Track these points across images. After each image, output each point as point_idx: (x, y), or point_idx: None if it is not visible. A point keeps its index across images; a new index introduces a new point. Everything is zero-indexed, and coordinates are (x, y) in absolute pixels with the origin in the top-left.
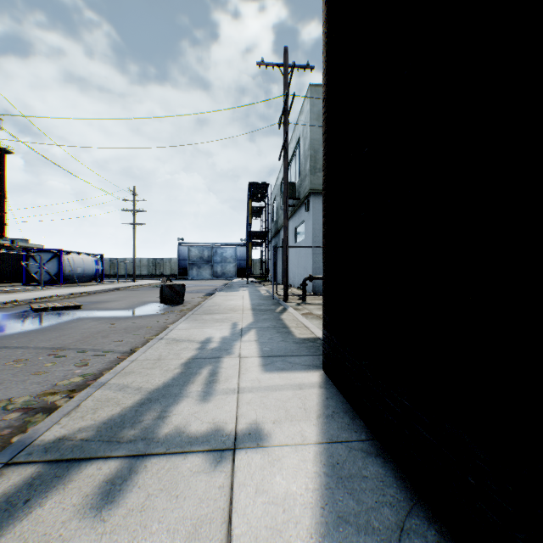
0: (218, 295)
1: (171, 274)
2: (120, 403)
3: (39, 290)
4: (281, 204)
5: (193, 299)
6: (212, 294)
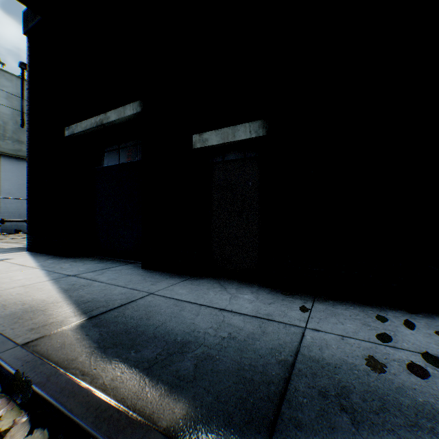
0: None
1: None
2: None
3: None
4: None
5: None
6: None
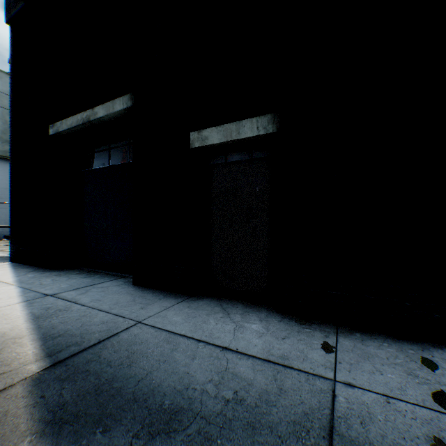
0: None
1: None
2: None
3: None
4: None
5: None
6: None
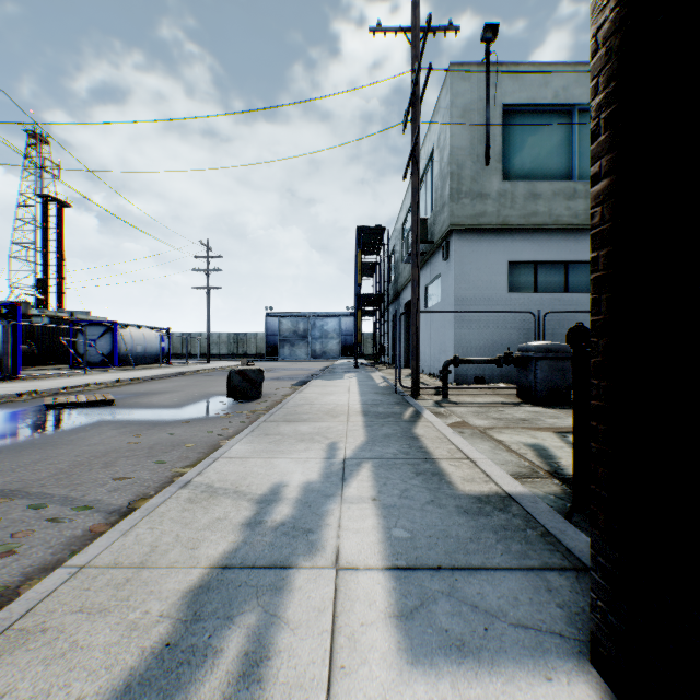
0: (312, 385)
1: (257, 353)
2: None
3: (81, 375)
4: (404, 253)
5: (277, 391)
6: (305, 383)
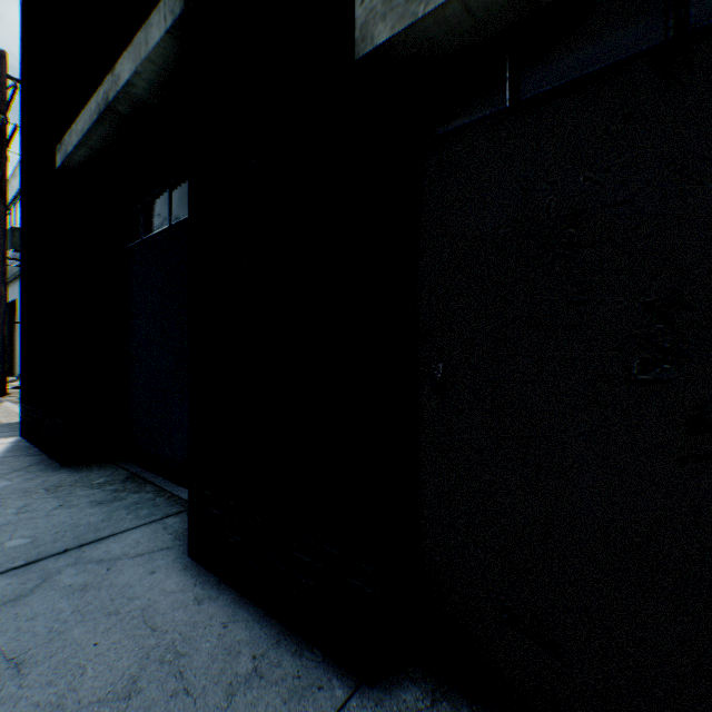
0: None
1: None
2: None
3: None
4: None
5: None
6: None
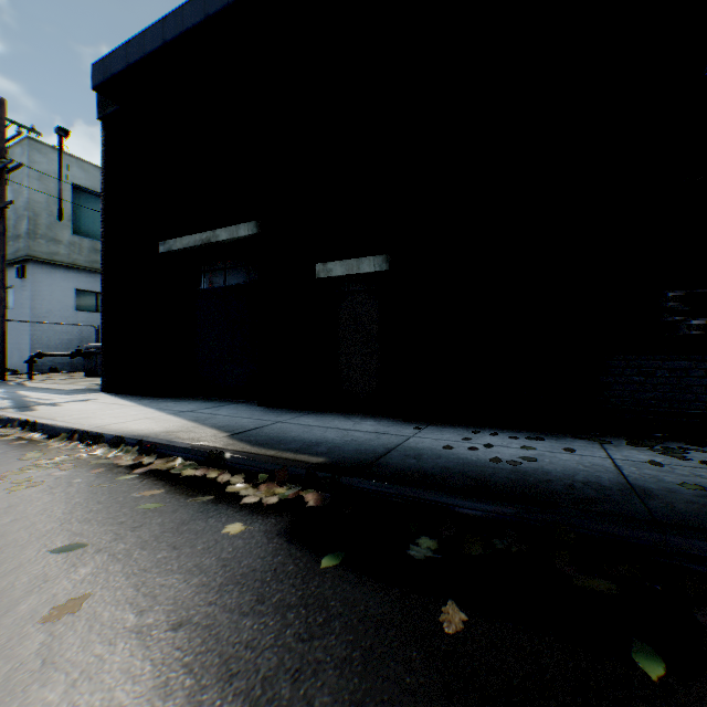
0: None
1: None
2: (5, 405)
3: None
4: None
5: None
6: None
